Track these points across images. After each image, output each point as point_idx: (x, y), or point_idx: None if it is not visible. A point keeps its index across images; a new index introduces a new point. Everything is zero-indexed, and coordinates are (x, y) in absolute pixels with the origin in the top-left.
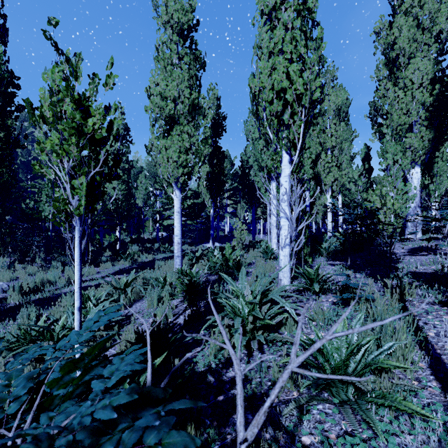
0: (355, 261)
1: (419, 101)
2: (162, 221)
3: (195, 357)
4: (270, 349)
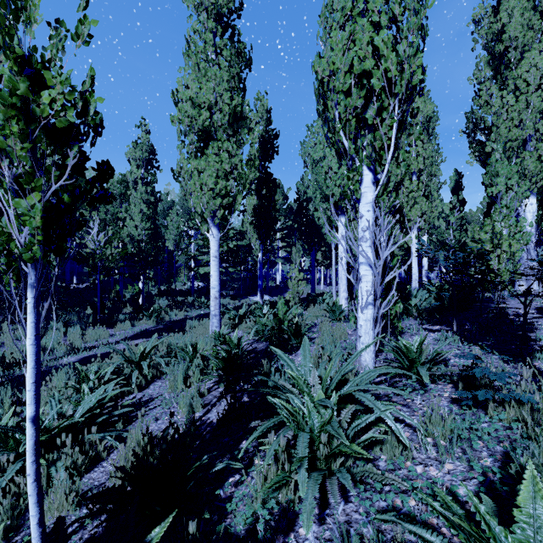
0: (461, 325)
1: (537, 108)
2: (197, 268)
3: (231, 496)
4: (360, 494)
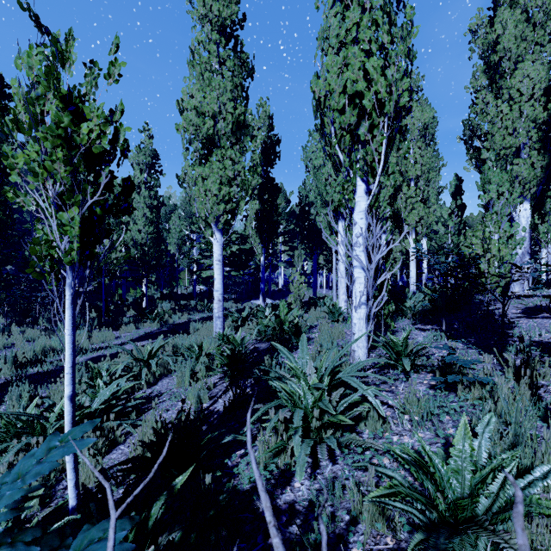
0: (451, 325)
1: (529, 117)
2: (199, 272)
3: (237, 465)
4: (345, 457)
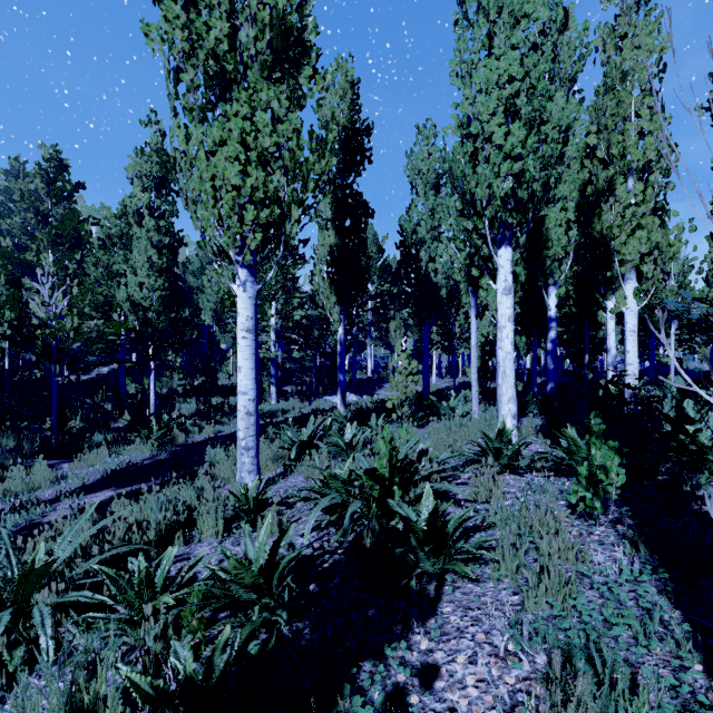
0: None
1: None
2: None
3: None
4: None
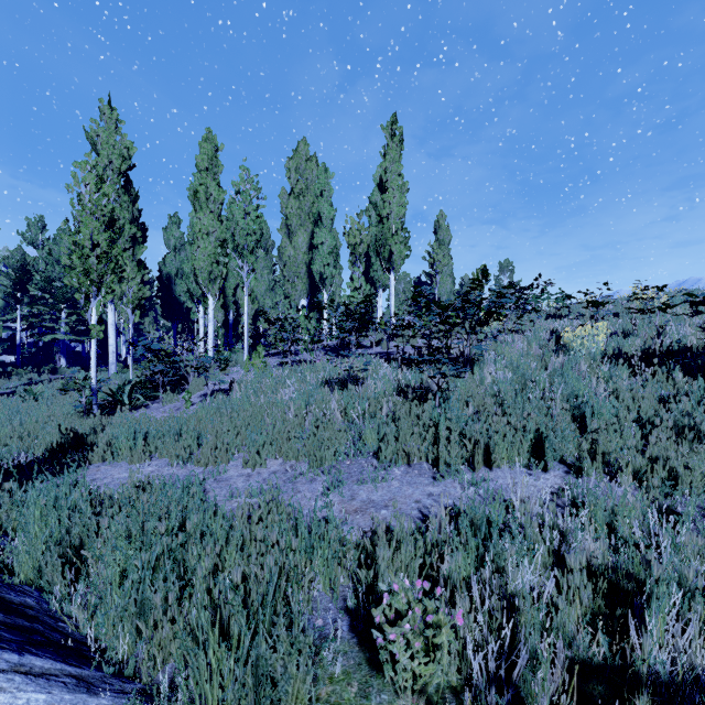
0: None
1: (303, 259)
2: (38, 336)
3: None
4: None
